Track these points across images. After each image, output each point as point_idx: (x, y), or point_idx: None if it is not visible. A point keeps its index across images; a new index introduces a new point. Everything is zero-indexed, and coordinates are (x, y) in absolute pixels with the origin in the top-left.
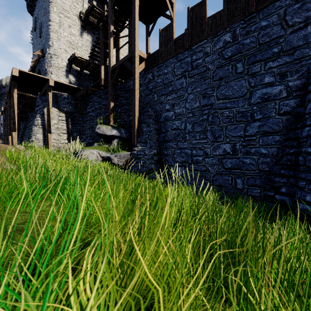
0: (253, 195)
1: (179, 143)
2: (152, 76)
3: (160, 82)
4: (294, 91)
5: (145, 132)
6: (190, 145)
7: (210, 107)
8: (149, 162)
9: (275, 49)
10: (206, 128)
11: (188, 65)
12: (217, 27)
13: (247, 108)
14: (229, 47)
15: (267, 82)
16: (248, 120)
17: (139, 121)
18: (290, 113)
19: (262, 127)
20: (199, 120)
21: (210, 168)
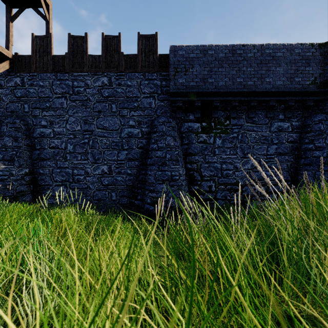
0: (123, 203)
1: (58, 162)
2: (21, 81)
3: (34, 93)
4: (145, 135)
5: (11, 148)
6: (71, 164)
7: (91, 133)
8: (18, 183)
9: (135, 104)
10: (87, 151)
11: (69, 88)
12: (97, 68)
13: (119, 139)
14: (106, 88)
15: (131, 125)
16: (120, 149)
17: (0, 132)
18: (143, 148)
19: (128, 155)
20: (81, 143)
21: (91, 185)
